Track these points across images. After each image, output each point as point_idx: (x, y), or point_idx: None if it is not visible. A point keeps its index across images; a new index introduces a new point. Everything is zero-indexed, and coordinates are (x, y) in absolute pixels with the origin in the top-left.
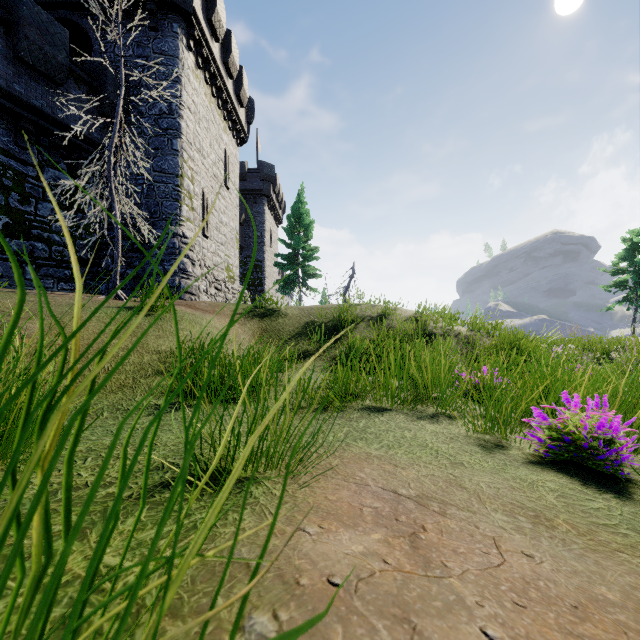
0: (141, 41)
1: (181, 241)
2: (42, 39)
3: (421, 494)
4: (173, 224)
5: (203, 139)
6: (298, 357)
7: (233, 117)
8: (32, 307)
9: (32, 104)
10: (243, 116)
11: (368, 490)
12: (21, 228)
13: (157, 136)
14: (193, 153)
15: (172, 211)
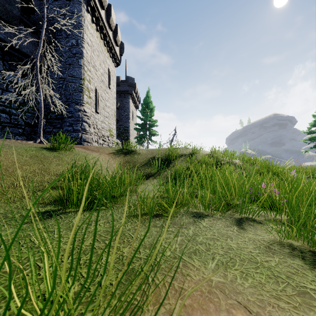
0: (61, 6)
1: (83, 114)
2: (4, 0)
3: None
4: (79, 105)
5: (96, 61)
6: (145, 177)
7: (112, 51)
8: None
9: None
10: (118, 51)
11: None
12: None
13: (70, 57)
14: (90, 67)
15: (78, 98)
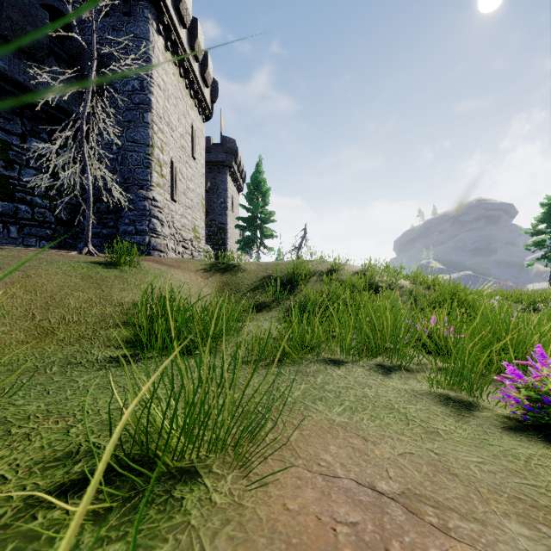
0: (116, 25)
1: (151, 204)
2: (24, 20)
3: (406, 490)
4: (144, 189)
5: (172, 114)
6: (255, 308)
7: (199, 96)
8: (0, 261)
9: (15, 79)
10: (208, 95)
11: (339, 487)
12: (6, 191)
13: (130, 110)
14: (163, 126)
15: (143, 177)
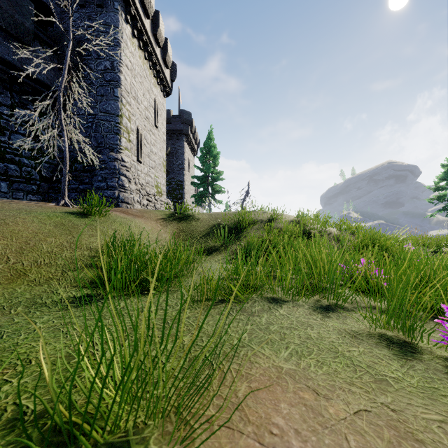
0: (91, 15)
1: (120, 164)
2: (13, 9)
3: None
4: (114, 151)
5: (138, 90)
6: (207, 251)
7: (161, 75)
8: None
9: (5, 59)
10: (168, 75)
11: None
12: None
13: (102, 86)
14: (130, 99)
15: (114, 142)
